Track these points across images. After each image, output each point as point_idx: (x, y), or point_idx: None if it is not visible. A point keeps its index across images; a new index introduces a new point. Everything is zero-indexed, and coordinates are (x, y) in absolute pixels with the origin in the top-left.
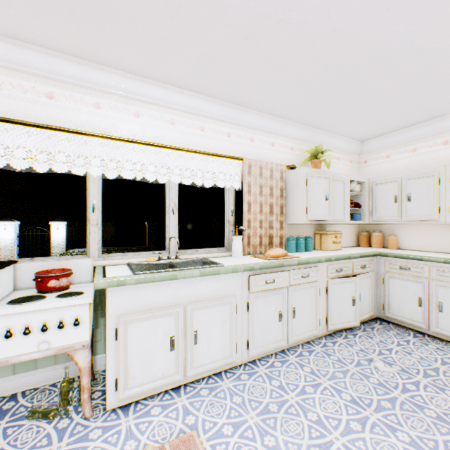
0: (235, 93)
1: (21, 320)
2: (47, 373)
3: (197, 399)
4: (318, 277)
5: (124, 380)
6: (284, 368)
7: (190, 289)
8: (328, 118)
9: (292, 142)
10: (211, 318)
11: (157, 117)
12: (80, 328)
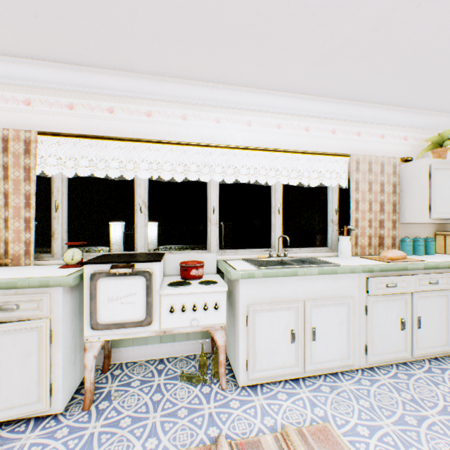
0: (346, 87)
1: (179, 300)
2: (182, 346)
3: (319, 394)
4: (449, 285)
5: (252, 363)
6: (411, 381)
7: (308, 286)
8: None
9: (405, 131)
10: (328, 317)
11: (266, 123)
12: (218, 312)
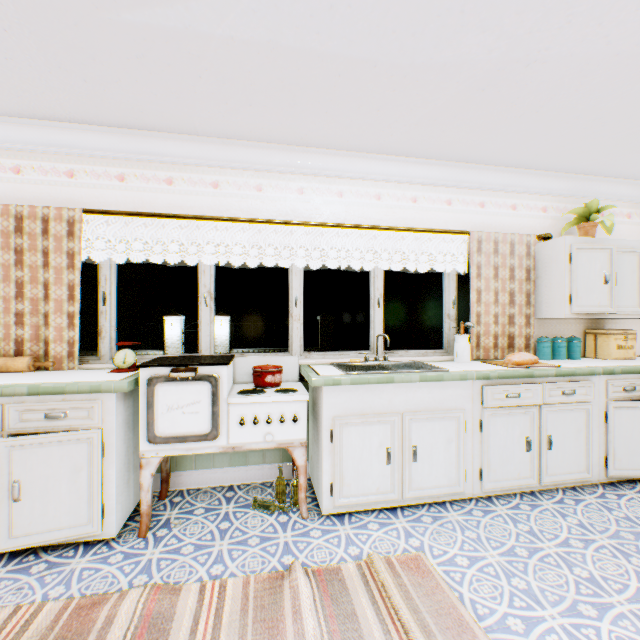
0: (461, 149)
1: (251, 410)
2: (256, 471)
3: (418, 524)
4: (590, 396)
5: (338, 486)
6: (534, 512)
7: (407, 396)
8: (608, 159)
9: (544, 200)
10: (433, 434)
11: (362, 194)
12: (298, 425)
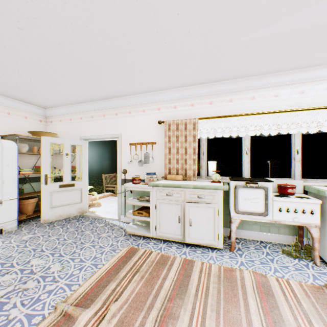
0: None
1: (284, 205)
2: (274, 237)
3: None
4: None
5: None
6: None
7: None
8: None
9: None
10: None
11: None
12: (313, 216)
